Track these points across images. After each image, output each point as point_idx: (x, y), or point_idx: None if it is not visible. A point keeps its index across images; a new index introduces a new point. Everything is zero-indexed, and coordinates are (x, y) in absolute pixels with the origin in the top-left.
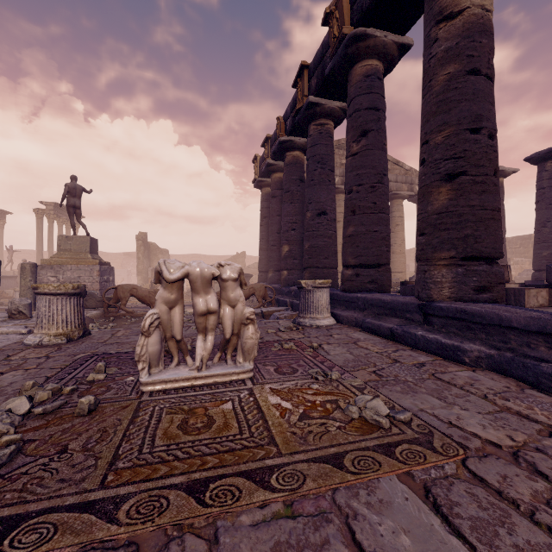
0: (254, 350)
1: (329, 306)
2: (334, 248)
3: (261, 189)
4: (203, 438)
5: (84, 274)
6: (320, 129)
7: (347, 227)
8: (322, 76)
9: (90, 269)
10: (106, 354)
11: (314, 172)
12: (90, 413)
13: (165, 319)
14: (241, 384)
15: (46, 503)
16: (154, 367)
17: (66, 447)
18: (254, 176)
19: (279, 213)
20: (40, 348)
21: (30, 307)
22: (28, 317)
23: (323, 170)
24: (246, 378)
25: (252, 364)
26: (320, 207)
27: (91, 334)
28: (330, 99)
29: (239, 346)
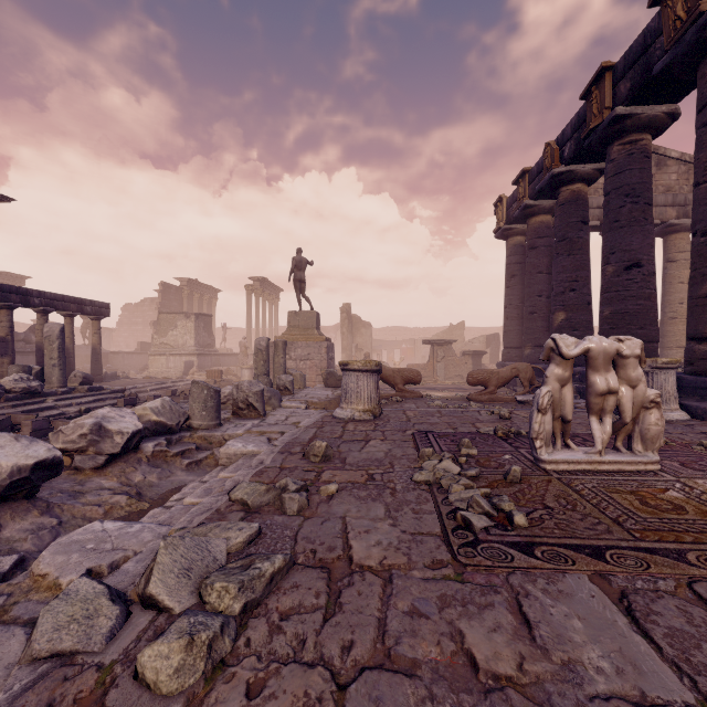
0: (660, 439)
1: (676, 394)
2: (653, 314)
3: (507, 239)
4: (692, 518)
5: (313, 351)
6: (629, 149)
7: (700, 283)
8: (643, 76)
9: (318, 346)
10: (436, 433)
11: (619, 209)
12: (520, 482)
13: (556, 397)
14: (657, 475)
15: (601, 541)
16: (547, 447)
17: (546, 505)
18: (498, 224)
19: (540, 269)
20: (358, 423)
21: (293, 384)
22: (292, 394)
23: (634, 205)
24: (654, 469)
25: (656, 455)
26: (630, 257)
27: (382, 412)
28: (650, 104)
29: (636, 433)
